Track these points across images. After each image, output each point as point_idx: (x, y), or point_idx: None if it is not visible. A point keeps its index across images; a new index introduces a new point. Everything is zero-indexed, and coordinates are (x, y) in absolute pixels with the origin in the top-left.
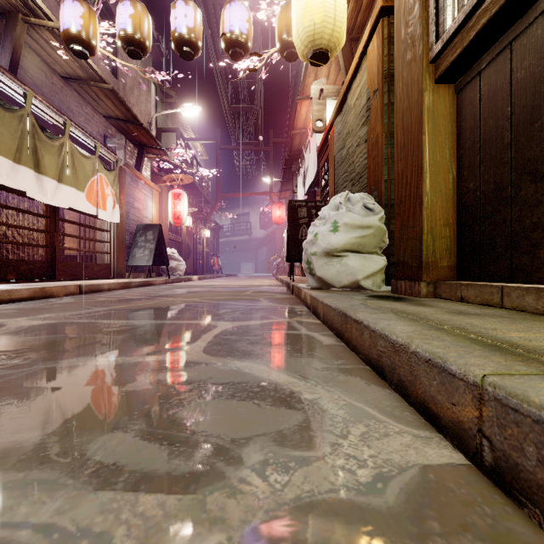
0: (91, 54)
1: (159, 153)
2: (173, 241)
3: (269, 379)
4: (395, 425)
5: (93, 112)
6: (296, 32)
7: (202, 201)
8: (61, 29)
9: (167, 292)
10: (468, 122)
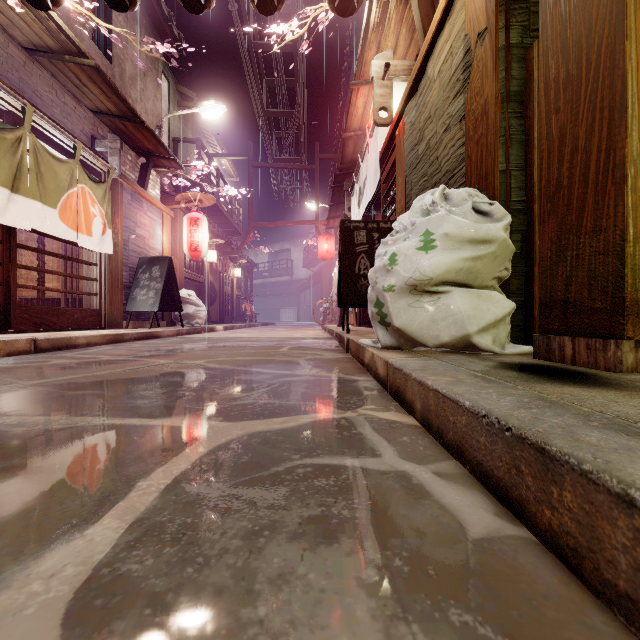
0: (54, 3)
1: (171, 165)
2: (193, 281)
3: None
4: None
5: (75, 103)
6: None
7: (232, 232)
8: None
9: (167, 349)
10: None
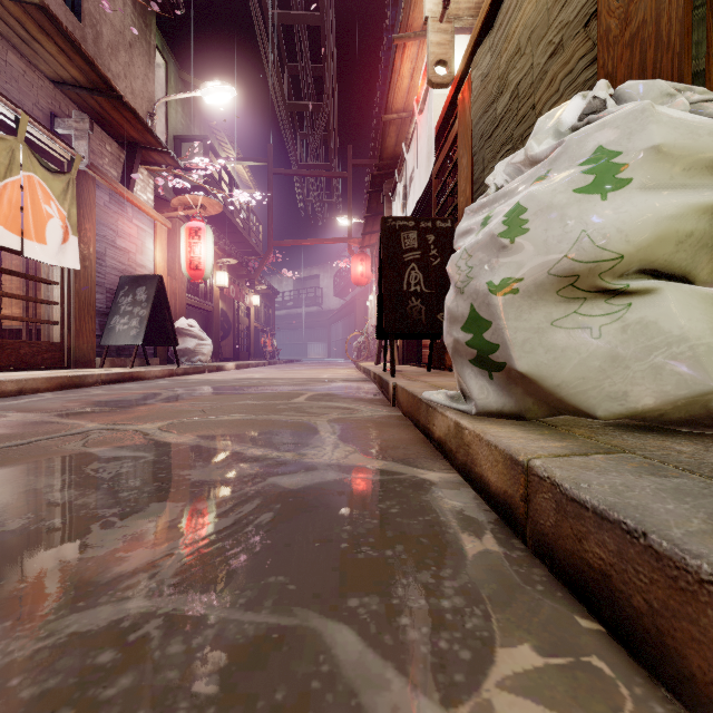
0: None
1: (165, 161)
2: (198, 309)
3: None
4: None
5: (25, 66)
6: None
7: (250, 253)
8: None
9: (129, 399)
10: None
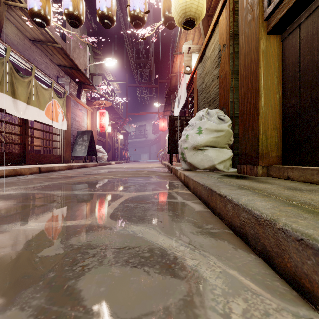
0: (47, 25)
1: (91, 88)
2: (100, 141)
3: (156, 243)
4: (271, 299)
5: (50, 62)
6: (174, 8)
7: (118, 117)
8: (28, 8)
9: (94, 172)
10: (290, 59)
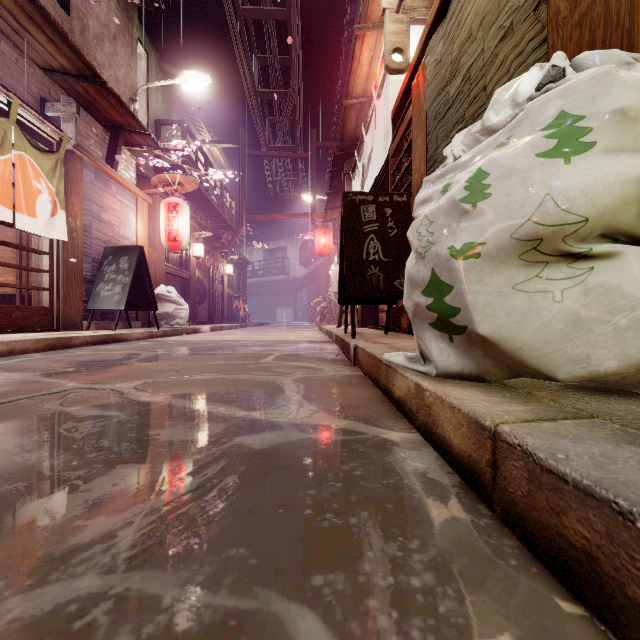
0: None
1: (146, 143)
2: (176, 277)
3: None
4: None
5: (17, 54)
6: None
7: (223, 227)
8: None
9: (110, 359)
10: None
